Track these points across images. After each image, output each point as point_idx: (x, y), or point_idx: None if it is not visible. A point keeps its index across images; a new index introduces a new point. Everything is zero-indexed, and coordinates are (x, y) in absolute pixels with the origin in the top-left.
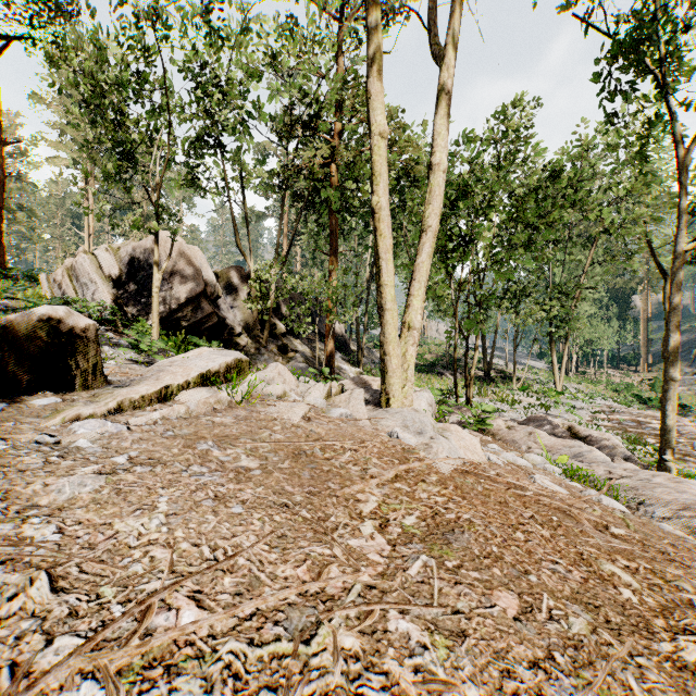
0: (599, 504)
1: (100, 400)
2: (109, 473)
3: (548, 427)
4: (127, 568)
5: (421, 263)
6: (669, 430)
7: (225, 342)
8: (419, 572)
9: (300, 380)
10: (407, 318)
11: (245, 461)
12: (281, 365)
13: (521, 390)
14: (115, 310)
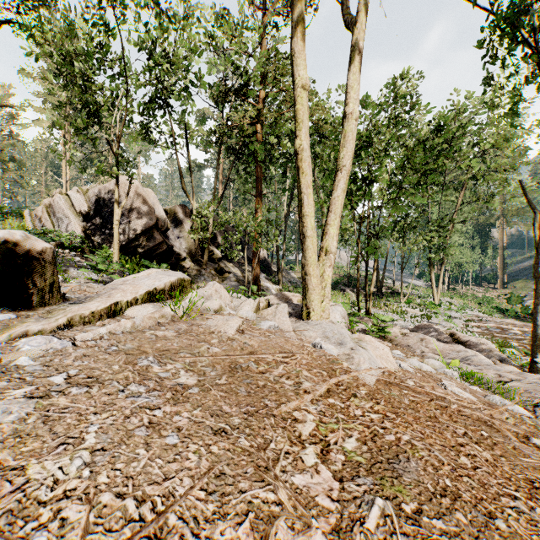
0: (506, 409)
1: (53, 316)
2: (41, 396)
3: (434, 334)
4: (28, 539)
5: (336, 197)
6: (539, 337)
7: (173, 265)
8: (378, 524)
9: (233, 296)
10: (324, 243)
11: (183, 377)
12: (217, 284)
13: (407, 303)
14: (83, 239)
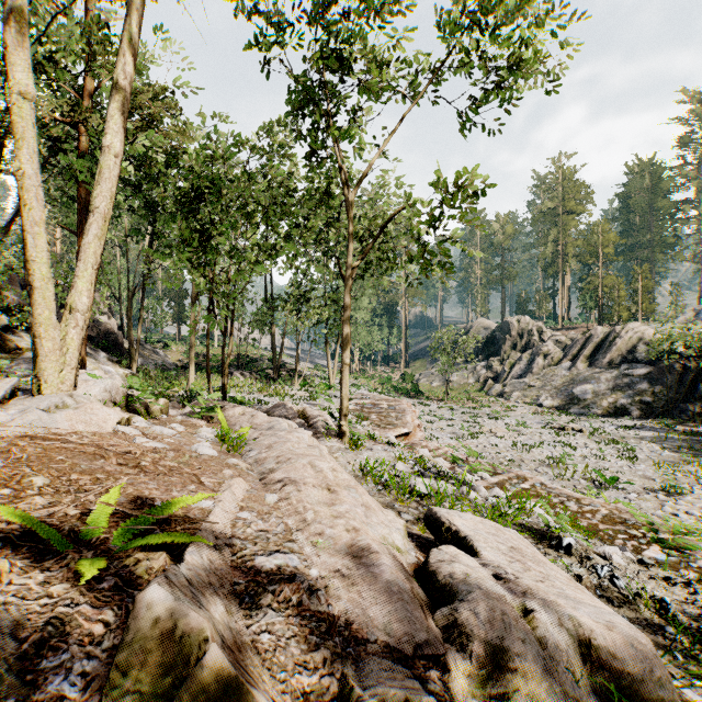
0: (187, 451)
1: None
2: None
3: (284, 412)
4: None
5: (87, 244)
6: (344, 402)
7: None
8: None
9: None
10: (69, 299)
11: None
12: None
13: (302, 386)
14: None
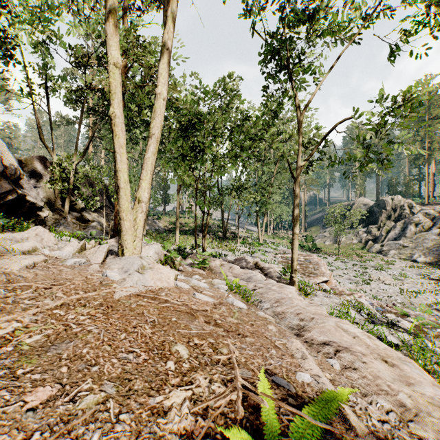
0: (229, 305)
1: None
2: None
3: (245, 263)
4: None
5: (147, 158)
6: (295, 260)
7: (27, 213)
8: None
9: (65, 239)
10: (137, 194)
11: None
12: (41, 228)
13: (242, 244)
14: None
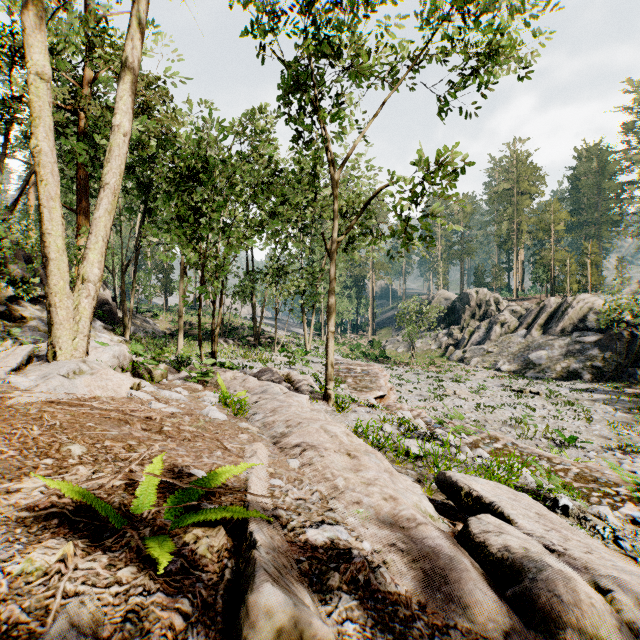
0: (200, 416)
1: None
2: None
3: (270, 376)
4: None
5: (98, 218)
6: (330, 367)
7: None
8: None
9: None
10: (81, 270)
11: None
12: None
13: (281, 352)
14: None
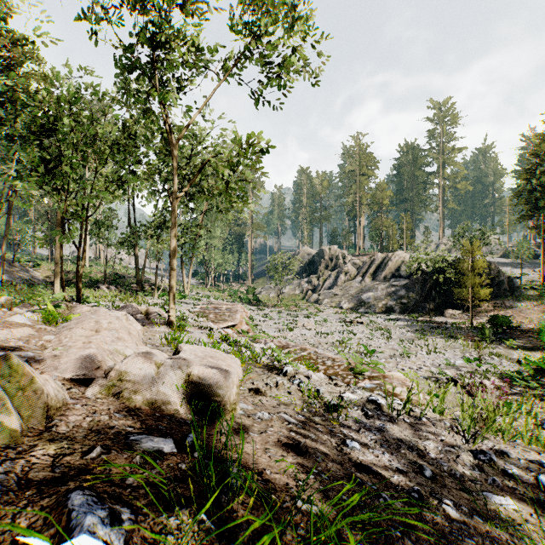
0: None
1: None
2: None
3: (129, 310)
4: None
5: None
6: (172, 298)
7: None
8: None
9: None
10: None
11: None
12: None
13: (161, 296)
14: None
